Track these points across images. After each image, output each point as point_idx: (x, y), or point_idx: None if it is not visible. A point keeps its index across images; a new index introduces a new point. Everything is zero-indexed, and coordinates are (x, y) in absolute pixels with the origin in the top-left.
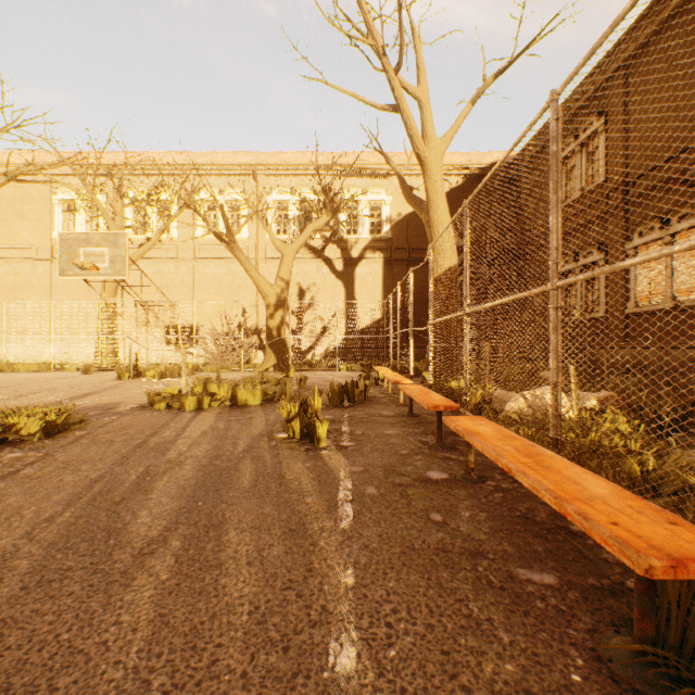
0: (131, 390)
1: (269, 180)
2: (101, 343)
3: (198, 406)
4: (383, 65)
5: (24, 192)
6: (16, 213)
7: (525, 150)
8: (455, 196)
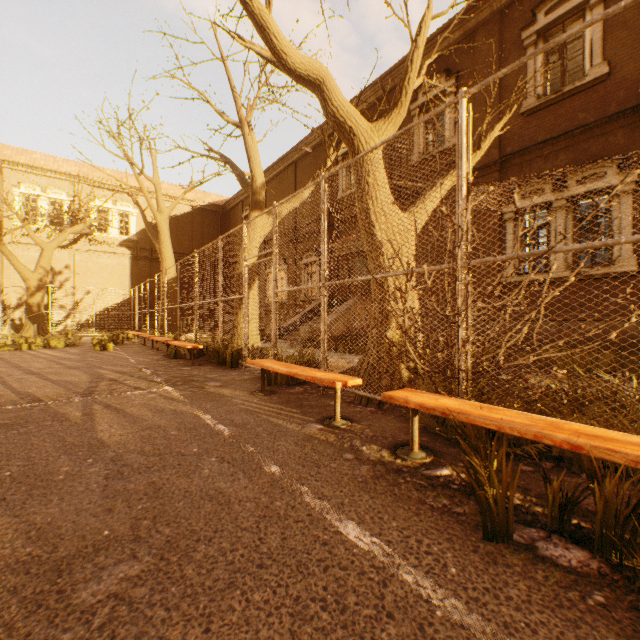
0: None
1: (17, 174)
2: None
3: (29, 348)
4: (133, 170)
5: None
6: None
7: (229, 202)
8: (187, 218)
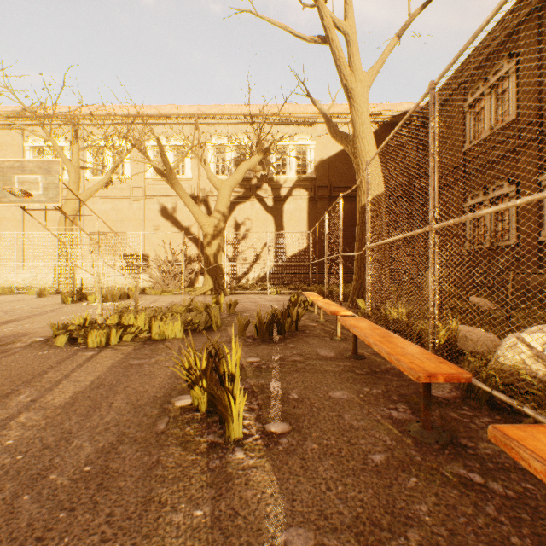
0: (61, 316)
1: (209, 129)
2: (58, 269)
3: (104, 341)
4: None
5: (0, 140)
6: None
7: None
8: None
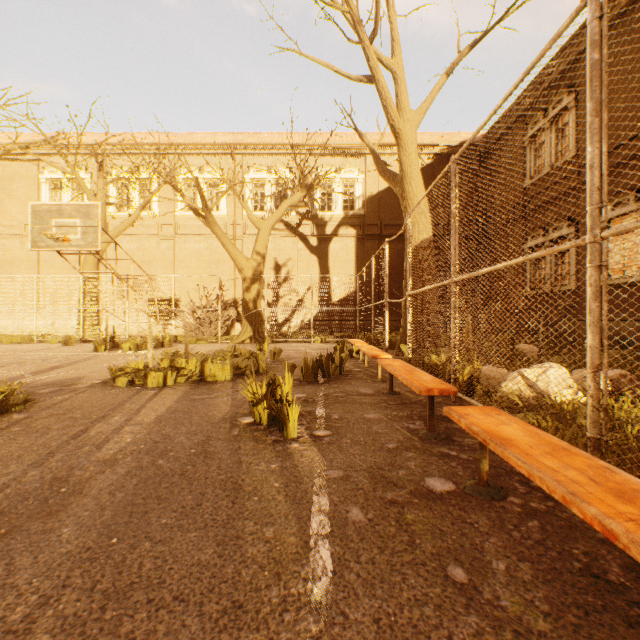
0: (102, 363)
1: (247, 160)
2: (83, 316)
3: (162, 382)
4: (358, 33)
5: (13, 172)
6: (5, 191)
7: (493, 129)
8: (425, 174)
